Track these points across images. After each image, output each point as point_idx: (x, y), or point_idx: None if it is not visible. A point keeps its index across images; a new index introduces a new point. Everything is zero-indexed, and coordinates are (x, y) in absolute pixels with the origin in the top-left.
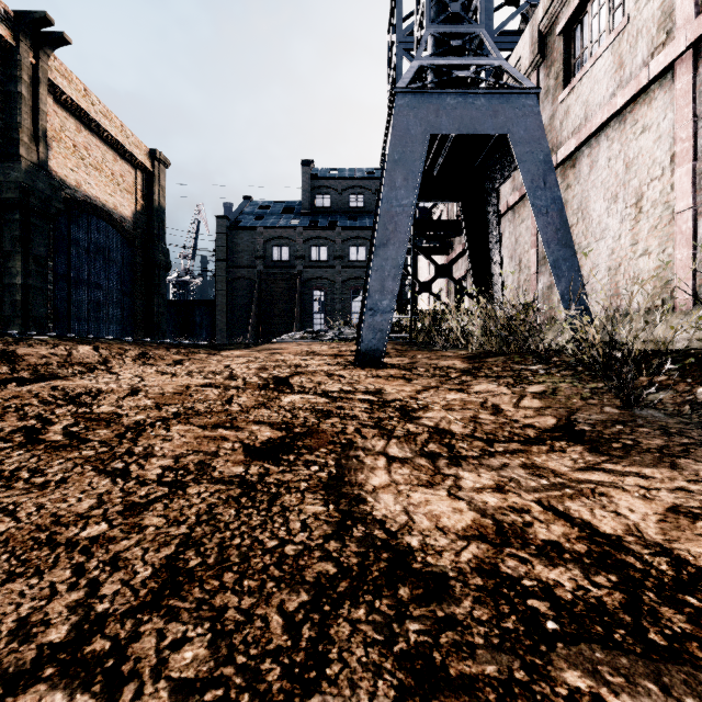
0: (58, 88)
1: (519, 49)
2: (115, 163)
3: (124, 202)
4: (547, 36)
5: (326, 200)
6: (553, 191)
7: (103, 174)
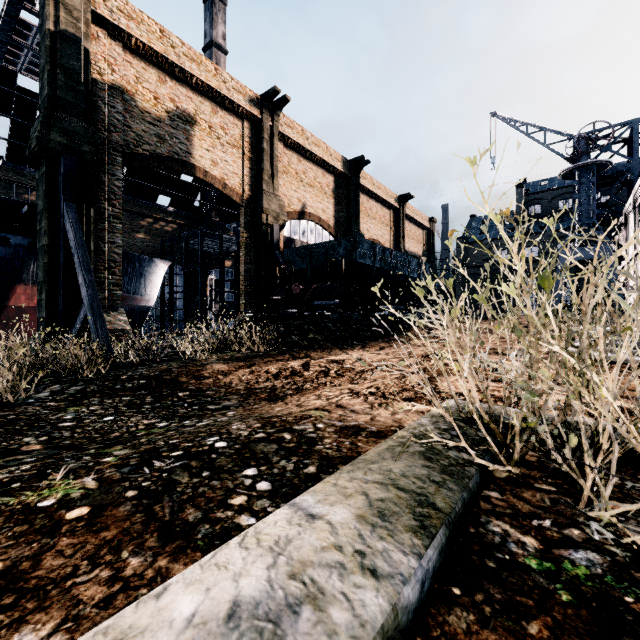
0: (406, 214)
1: (630, 199)
2: (417, 232)
3: (419, 248)
4: (636, 203)
5: (537, 208)
6: (615, 274)
7: (414, 239)
